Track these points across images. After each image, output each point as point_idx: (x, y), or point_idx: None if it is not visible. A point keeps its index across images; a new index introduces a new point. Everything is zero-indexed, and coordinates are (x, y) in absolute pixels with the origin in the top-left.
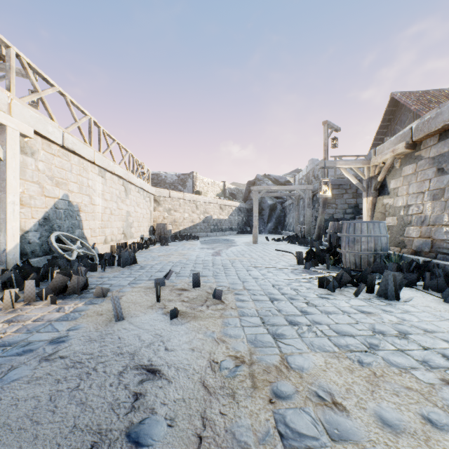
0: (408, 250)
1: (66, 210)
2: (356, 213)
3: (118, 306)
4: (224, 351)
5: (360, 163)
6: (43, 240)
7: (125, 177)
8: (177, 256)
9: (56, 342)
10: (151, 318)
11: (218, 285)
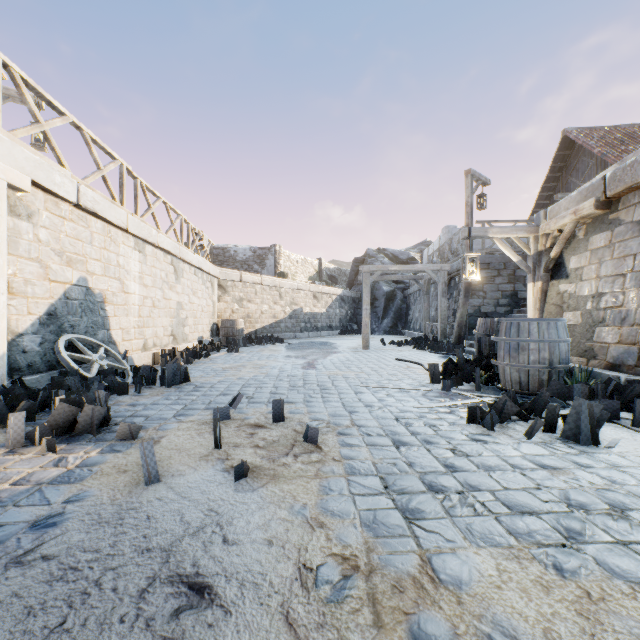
0: (600, 363)
1: (83, 301)
2: (514, 305)
3: (150, 459)
4: (322, 546)
5: (523, 230)
6: (46, 347)
7: (175, 253)
8: (250, 369)
9: (41, 526)
10: (203, 479)
11: (312, 417)
